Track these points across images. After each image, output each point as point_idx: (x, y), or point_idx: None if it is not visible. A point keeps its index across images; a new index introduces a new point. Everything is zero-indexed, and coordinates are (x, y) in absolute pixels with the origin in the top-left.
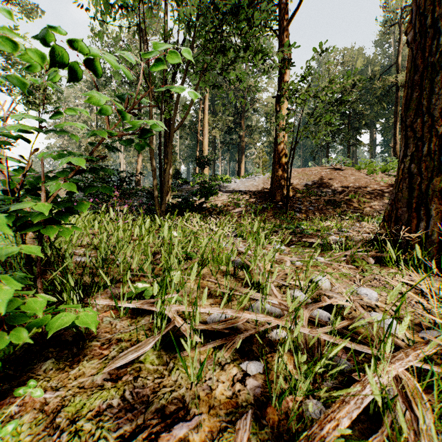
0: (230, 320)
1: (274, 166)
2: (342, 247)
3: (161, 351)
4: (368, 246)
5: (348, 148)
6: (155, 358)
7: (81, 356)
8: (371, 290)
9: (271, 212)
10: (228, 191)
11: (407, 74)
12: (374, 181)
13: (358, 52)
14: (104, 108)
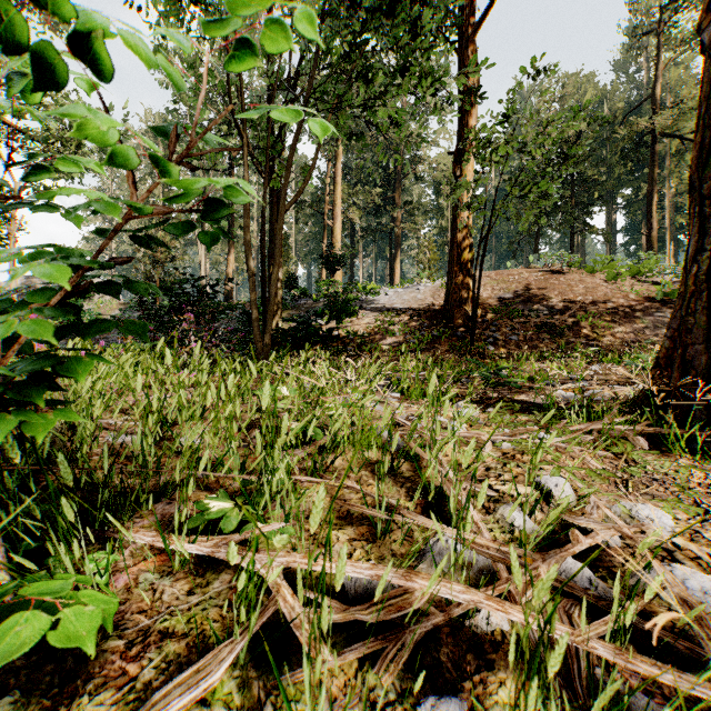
0: (393, 597)
1: (451, 268)
2: (580, 412)
3: (248, 666)
4: (628, 412)
5: (571, 238)
6: (234, 689)
7: (79, 678)
8: (659, 510)
9: (447, 344)
10: (375, 309)
11: (702, 104)
12: (619, 293)
13: (586, 80)
14: (116, 150)
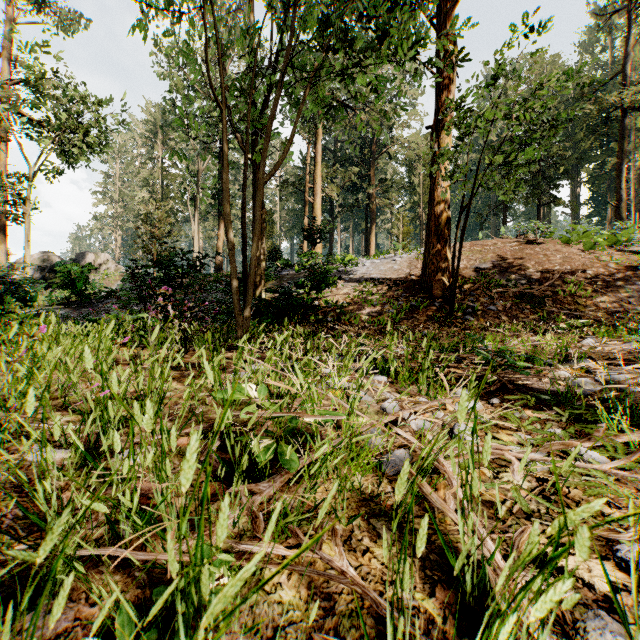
0: None
1: (429, 239)
2: (607, 406)
3: None
4: None
5: (538, 210)
6: None
7: None
8: None
9: (425, 314)
10: (354, 280)
11: None
12: (598, 262)
13: (552, 62)
14: None
